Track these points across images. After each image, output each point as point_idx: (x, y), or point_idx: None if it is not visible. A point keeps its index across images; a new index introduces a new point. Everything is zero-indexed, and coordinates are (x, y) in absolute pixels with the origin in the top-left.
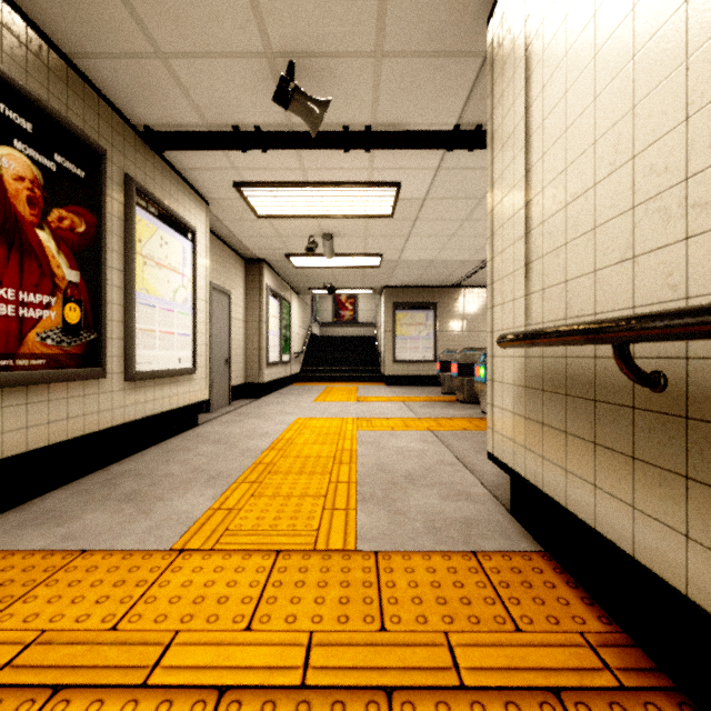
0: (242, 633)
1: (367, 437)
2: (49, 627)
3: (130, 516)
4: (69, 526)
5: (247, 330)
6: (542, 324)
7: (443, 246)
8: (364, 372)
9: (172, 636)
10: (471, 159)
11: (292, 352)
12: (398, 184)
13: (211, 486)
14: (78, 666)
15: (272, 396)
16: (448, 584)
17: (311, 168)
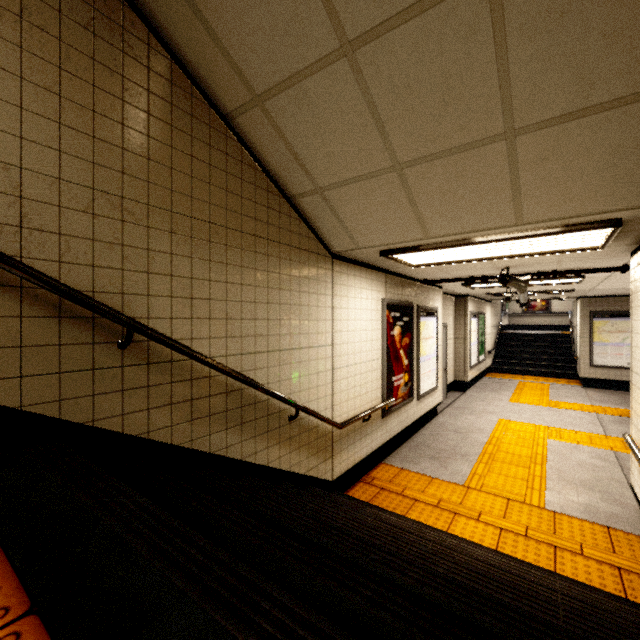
0: (502, 518)
1: (555, 446)
2: (441, 498)
3: (438, 467)
4: (419, 465)
5: (455, 344)
6: None
7: None
8: (558, 368)
9: (479, 512)
10: None
11: (486, 350)
12: (581, 277)
13: (465, 460)
14: (456, 510)
15: (473, 390)
16: (587, 532)
17: None
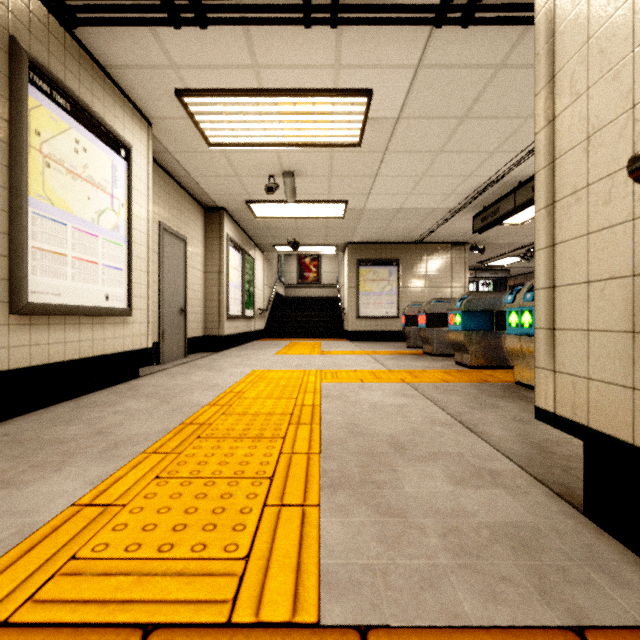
0: None
1: (332, 389)
2: None
3: None
4: None
5: (206, 281)
6: None
7: (412, 189)
8: (328, 329)
9: None
10: (460, 49)
11: (256, 308)
12: (369, 92)
13: (105, 458)
14: None
15: (234, 349)
16: None
17: (265, 65)
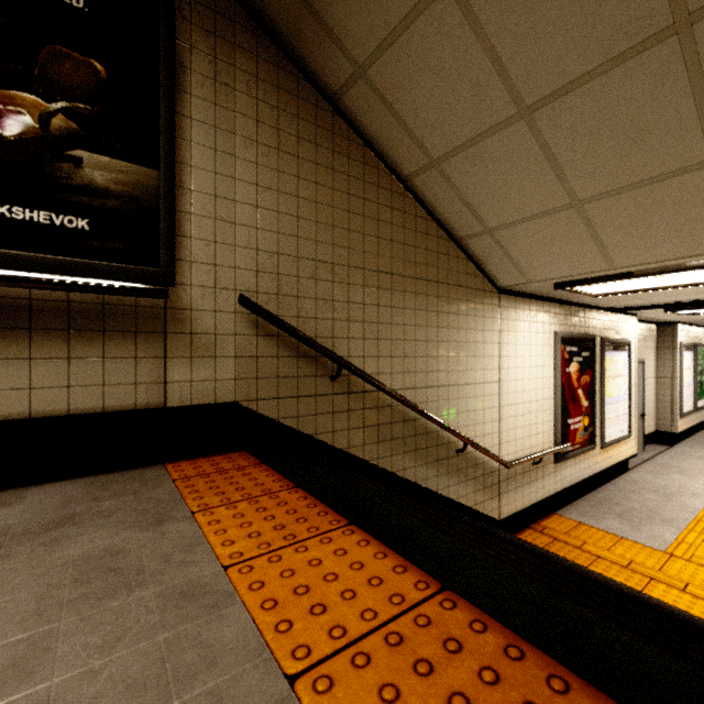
0: None
1: None
2: (632, 560)
3: (630, 527)
4: (603, 522)
5: (657, 384)
6: None
7: None
8: None
9: (686, 583)
10: None
11: None
12: None
13: (668, 525)
14: (653, 575)
15: (686, 444)
16: None
17: None
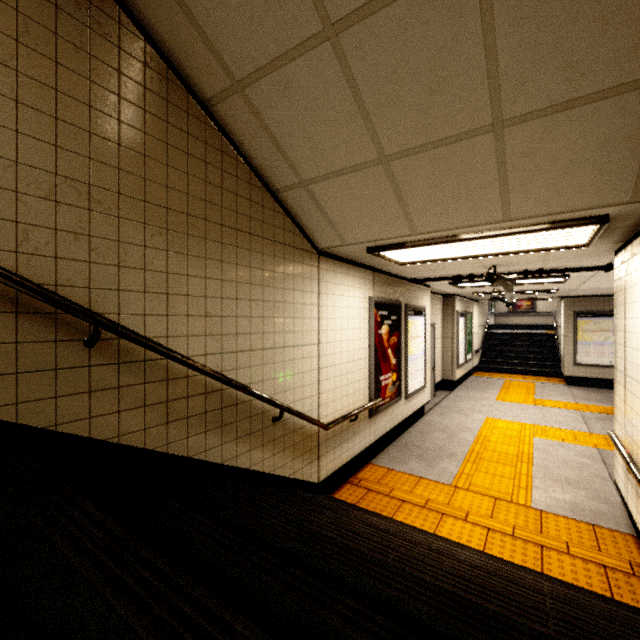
0: (489, 518)
1: (540, 444)
2: (428, 498)
3: (426, 467)
4: (407, 465)
5: (443, 343)
6: (627, 434)
7: None
8: (542, 367)
9: (467, 512)
10: None
11: (473, 350)
12: (566, 276)
13: (453, 460)
14: (444, 510)
15: (460, 389)
16: (573, 530)
17: None
